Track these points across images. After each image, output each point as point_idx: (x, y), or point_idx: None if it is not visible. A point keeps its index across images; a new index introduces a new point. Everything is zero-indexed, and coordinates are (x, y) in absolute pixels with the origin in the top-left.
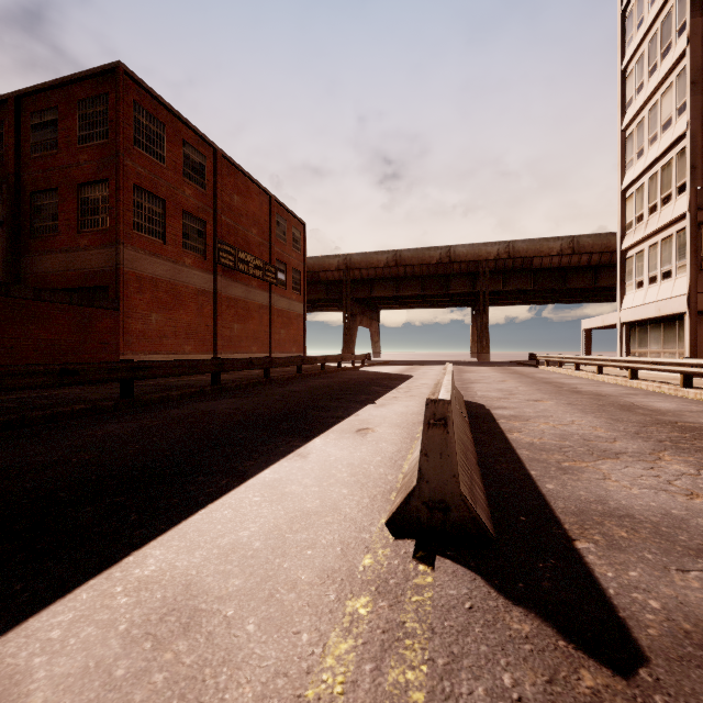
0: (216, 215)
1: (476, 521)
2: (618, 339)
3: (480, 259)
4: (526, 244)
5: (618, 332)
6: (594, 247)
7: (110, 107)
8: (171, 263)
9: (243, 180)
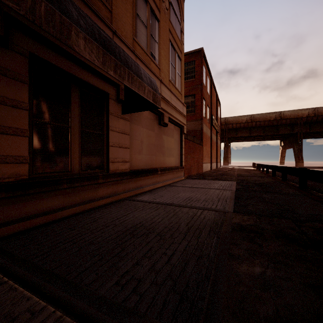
0: (211, 105)
1: None
2: None
3: (298, 117)
4: None
5: None
6: None
7: (196, 65)
8: (206, 126)
9: (213, 89)
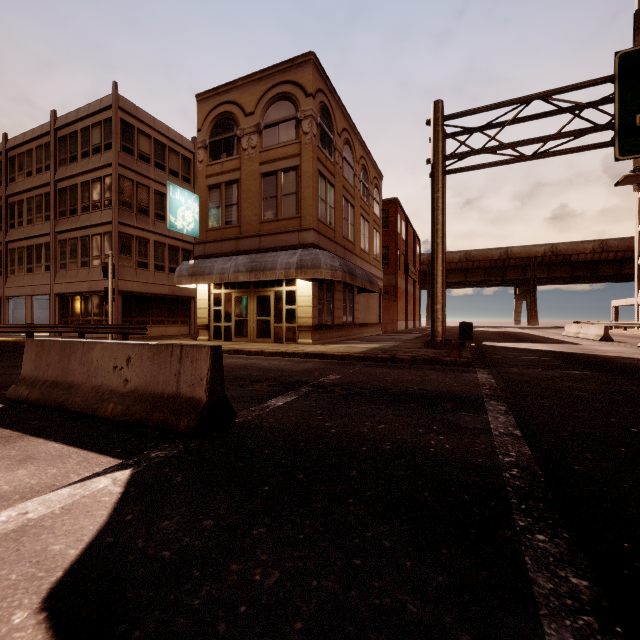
0: (407, 251)
1: (611, 339)
2: (636, 313)
3: (530, 256)
4: (566, 245)
5: (636, 309)
6: (619, 247)
7: (389, 215)
8: (400, 278)
9: (409, 228)
